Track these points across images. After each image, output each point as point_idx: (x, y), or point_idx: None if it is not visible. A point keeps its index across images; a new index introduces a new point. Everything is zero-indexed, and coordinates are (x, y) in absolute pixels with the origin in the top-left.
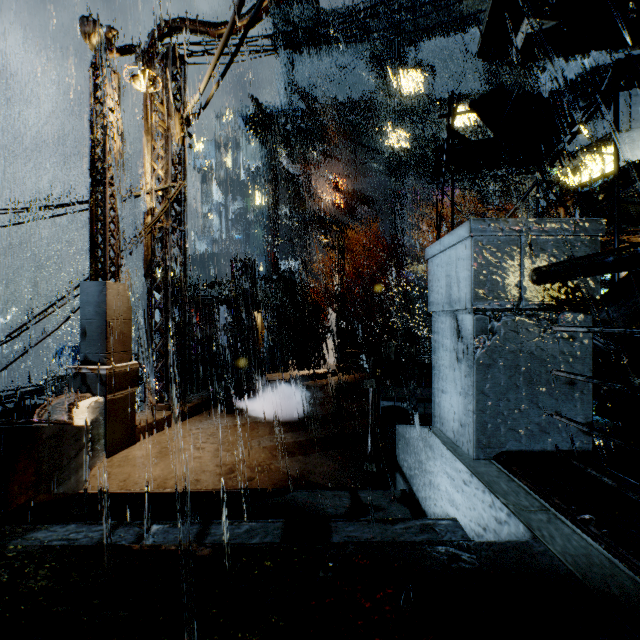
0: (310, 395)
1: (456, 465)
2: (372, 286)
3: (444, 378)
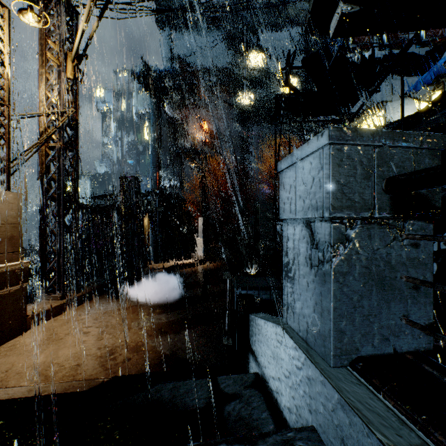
0: (182, 280)
1: (314, 373)
2: (228, 199)
3: (296, 281)
